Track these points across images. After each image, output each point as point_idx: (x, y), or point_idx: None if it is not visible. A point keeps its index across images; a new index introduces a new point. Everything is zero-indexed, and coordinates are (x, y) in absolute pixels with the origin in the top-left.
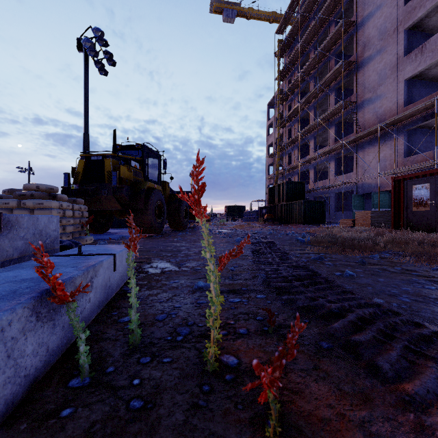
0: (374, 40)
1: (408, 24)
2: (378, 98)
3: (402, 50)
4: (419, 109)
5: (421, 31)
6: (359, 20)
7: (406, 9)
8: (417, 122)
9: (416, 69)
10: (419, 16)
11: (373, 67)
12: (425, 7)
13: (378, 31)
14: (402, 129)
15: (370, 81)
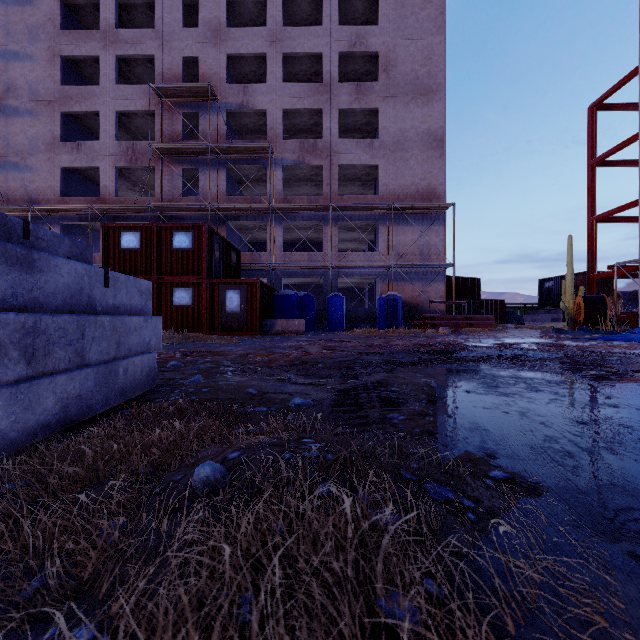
0: (24, 93)
1: (65, 109)
2: (28, 169)
3: (58, 132)
4: (76, 209)
5: (79, 123)
6: (0, 47)
7: (62, 91)
8: (74, 220)
9: (73, 163)
10: (76, 111)
11: (22, 126)
12: (81, 107)
13: (29, 87)
14: (58, 220)
15: (17, 142)
